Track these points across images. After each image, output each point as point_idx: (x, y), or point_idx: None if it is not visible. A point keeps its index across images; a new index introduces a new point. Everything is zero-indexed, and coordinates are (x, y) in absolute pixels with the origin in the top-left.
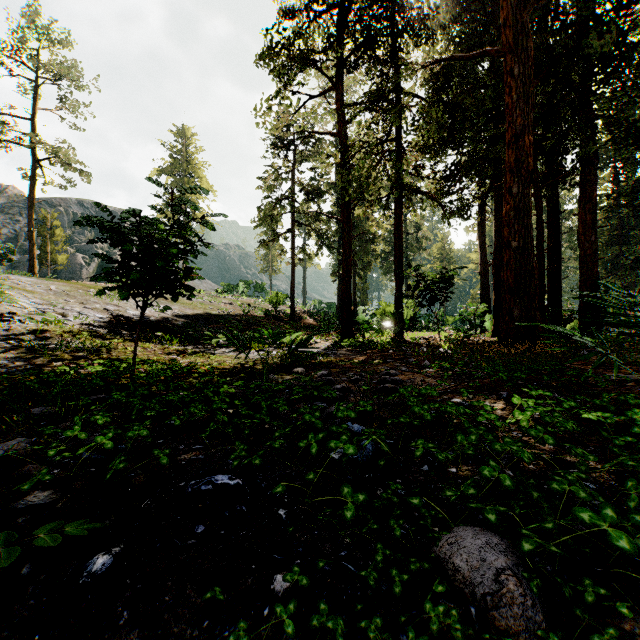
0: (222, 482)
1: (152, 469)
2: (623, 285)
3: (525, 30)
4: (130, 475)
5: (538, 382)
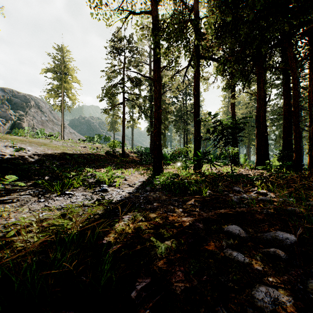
0: None
1: None
2: None
3: None
4: None
5: None
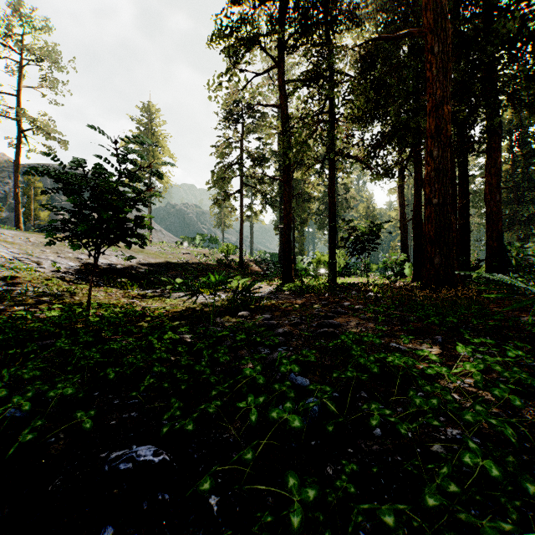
0: (144, 459)
1: (77, 431)
2: (519, 238)
3: (444, 13)
4: (49, 440)
5: (465, 325)
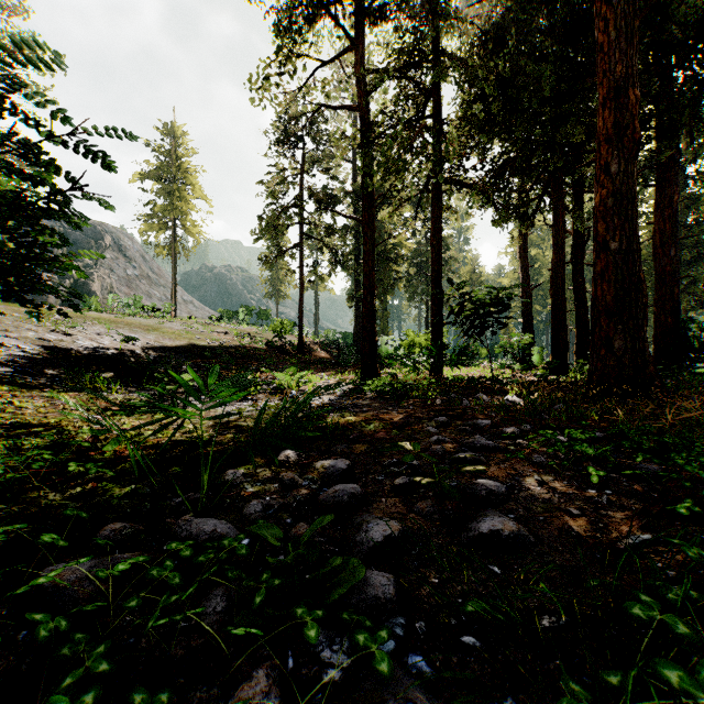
0: None
1: None
2: None
3: None
4: None
5: None
